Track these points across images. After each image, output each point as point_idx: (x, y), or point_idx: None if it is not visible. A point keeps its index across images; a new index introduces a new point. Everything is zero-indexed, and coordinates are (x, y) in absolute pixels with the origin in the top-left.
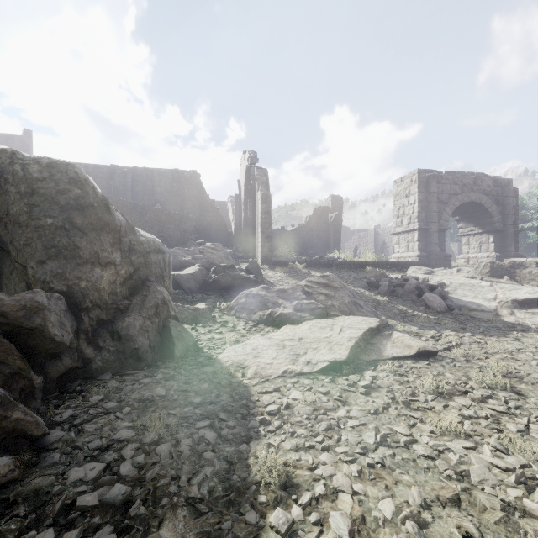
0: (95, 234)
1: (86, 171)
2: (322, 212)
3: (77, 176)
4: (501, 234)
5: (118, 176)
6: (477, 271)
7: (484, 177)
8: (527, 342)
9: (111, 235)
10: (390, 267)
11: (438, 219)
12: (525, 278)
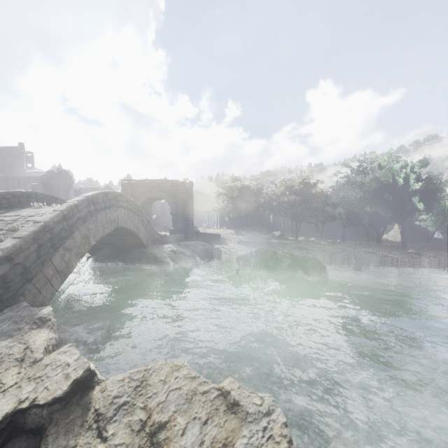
0: None
1: None
2: None
3: None
4: (177, 216)
5: (10, 182)
6: None
7: (165, 182)
8: None
9: None
10: None
11: None
12: None
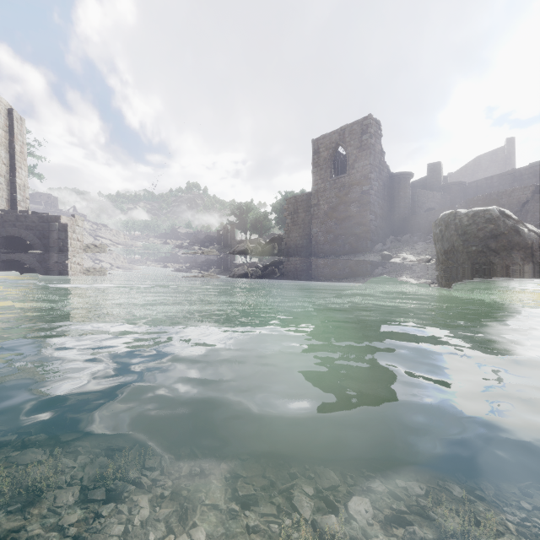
0: (506, 252)
1: None
2: None
3: (491, 216)
4: None
5: None
6: None
7: None
8: None
9: (521, 252)
10: None
11: None
12: None
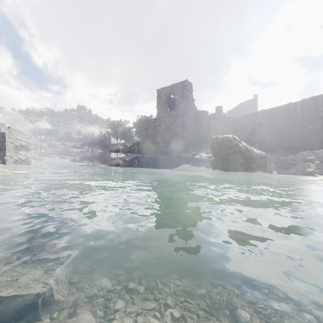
0: (234, 154)
1: (273, 111)
2: None
3: (229, 139)
4: None
5: (291, 109)
6: None
7: None
8: None
9: (240, 154)
10: None
11: None
12: None
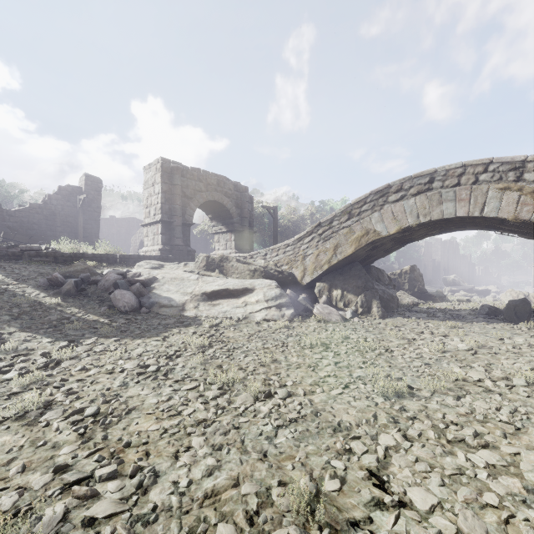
0: None
1: None
2: (71, 192)
3: None
4: (240, 234)
5: None
6: (196, 265)
7: (226, 181)
8: (171, 340)
9: None
10: (119, 261)
11: (183, 214)
12: (230, 271)
